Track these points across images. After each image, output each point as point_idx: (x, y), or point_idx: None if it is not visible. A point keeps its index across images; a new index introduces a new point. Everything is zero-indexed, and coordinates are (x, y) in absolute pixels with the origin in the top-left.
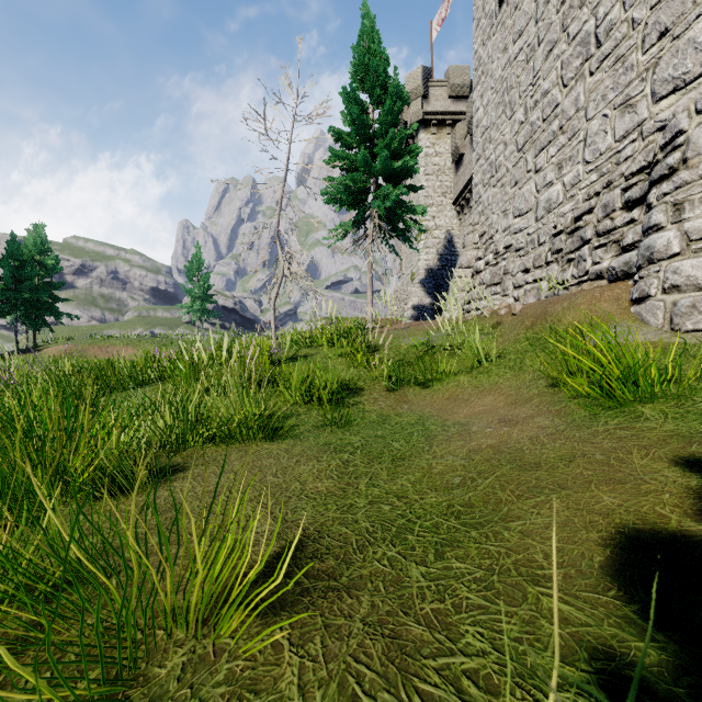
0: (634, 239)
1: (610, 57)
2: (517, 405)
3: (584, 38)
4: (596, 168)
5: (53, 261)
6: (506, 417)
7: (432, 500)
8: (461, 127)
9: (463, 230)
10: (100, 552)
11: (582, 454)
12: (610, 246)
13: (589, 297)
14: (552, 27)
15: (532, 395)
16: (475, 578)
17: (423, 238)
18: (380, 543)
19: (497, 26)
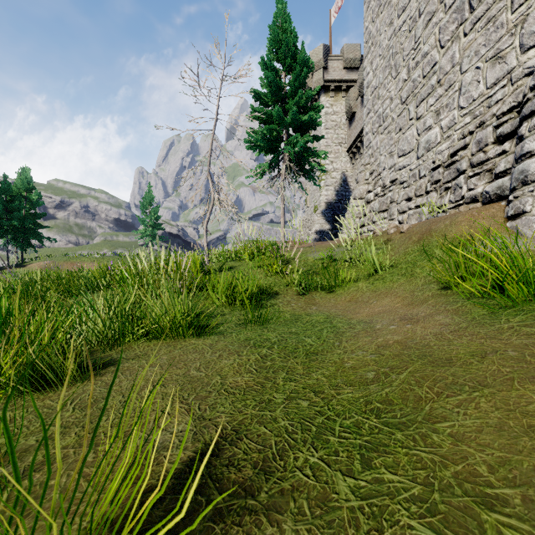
0: (506, 167)
1: (482, 19)
2: (414, 305)
3: (459, 6)
4: (469, 112)
5: (36, 197)
6: (406, 316)
7: (349, 396)
8: (353, 91)
9: (355, 172)
10: (5, 455)
11: (493, 350)
12: (483, 174)
13: (468, 216)
14: (431, 1)
15: (427, 297)
16: (413, 496)
17: (324, 178)
18: (300, 446)
19: (384, 6)
